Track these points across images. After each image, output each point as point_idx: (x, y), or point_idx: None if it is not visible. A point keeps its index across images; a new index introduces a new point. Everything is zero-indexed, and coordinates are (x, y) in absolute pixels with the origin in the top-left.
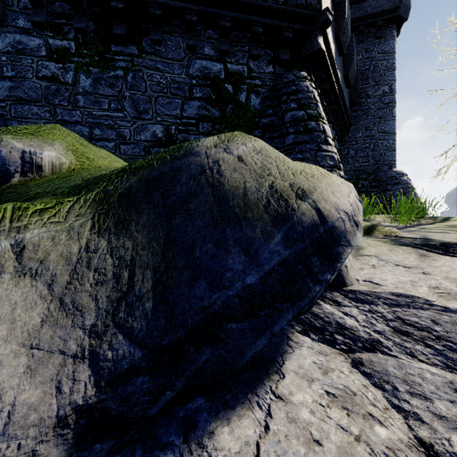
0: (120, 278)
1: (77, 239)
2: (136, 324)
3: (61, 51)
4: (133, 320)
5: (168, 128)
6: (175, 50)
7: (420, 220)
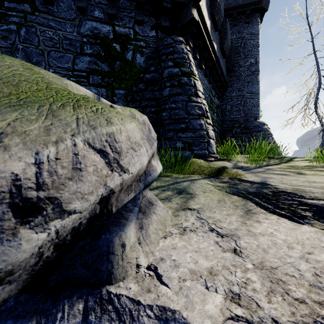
0: None
1: None
2: None
3: None
4: None
5: None
6: (67, 11)
7: (270, 160)
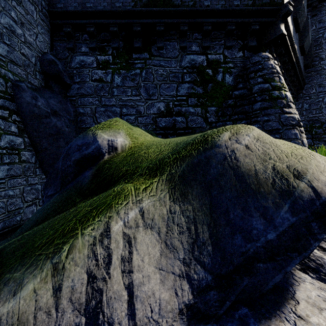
0: (190, 230)
1: (164, 205)
2: (205, 259)
3: (104, 62)
4: (203, 257)
5: (168, 104)
6: (172, 51)
7: None
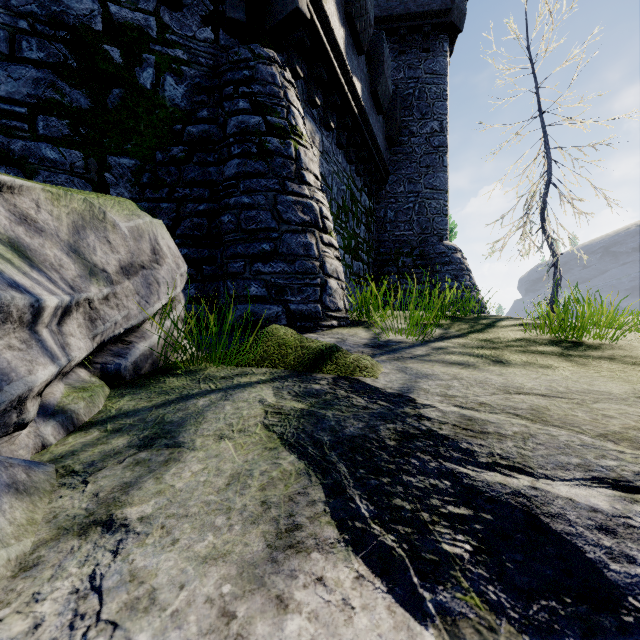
0: None
1: None
2: None
3: None
4: None
5: None
6: None
7: (452, 325)
